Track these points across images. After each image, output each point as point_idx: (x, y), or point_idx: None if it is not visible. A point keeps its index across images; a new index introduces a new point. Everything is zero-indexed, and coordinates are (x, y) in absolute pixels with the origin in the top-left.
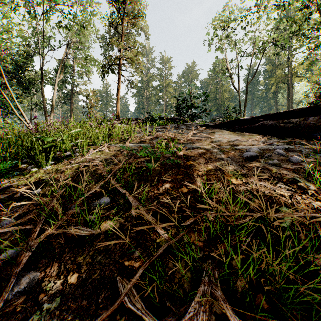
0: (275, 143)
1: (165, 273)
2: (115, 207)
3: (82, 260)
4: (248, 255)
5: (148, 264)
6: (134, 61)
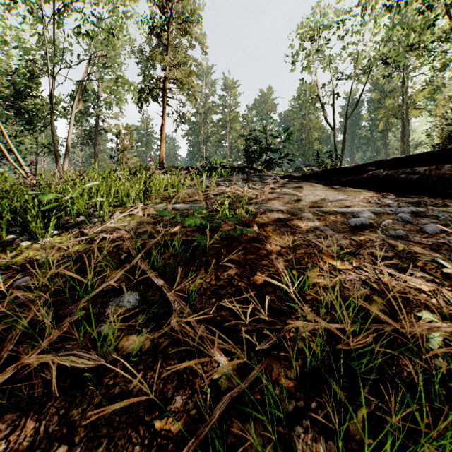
0: (394, 203)
1: (226, 446)
2: (145, 310)
3: (79, 414)
4: (375, 408)
5: (191, 449)
6: (185, 85)
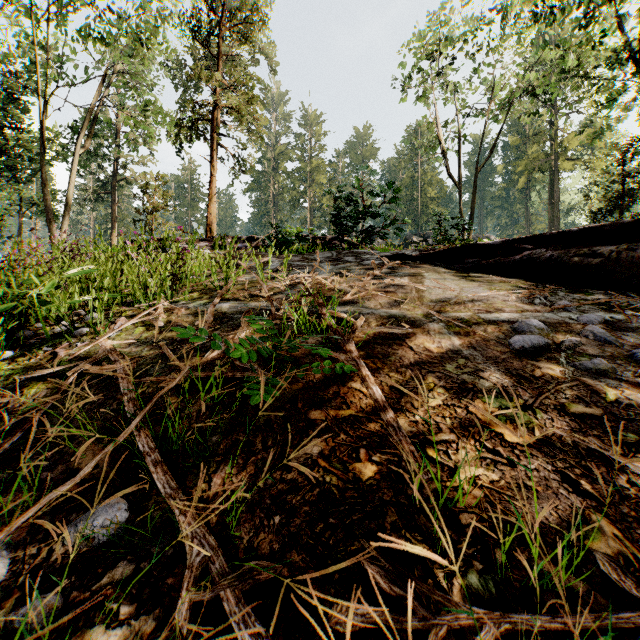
0: (573, 305)
1: None
2: (135, 549)
3: None
4: None
5: None
6: (244, 116)
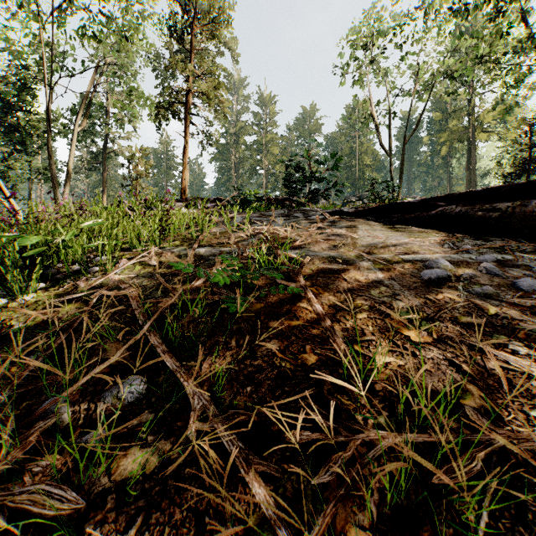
0: (474, 248)
1: None
2: (153, 405)
3: None
4: None
5: None
6: (212, 99)
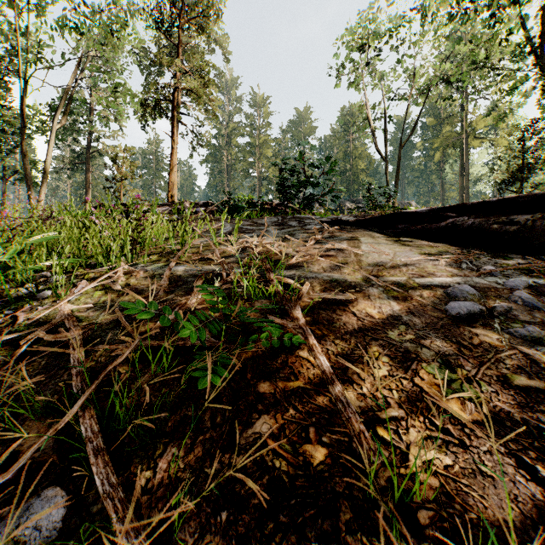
0: (498, 270)
1: None
2: None
3: None
4: None
5: None
6: (201, 97)
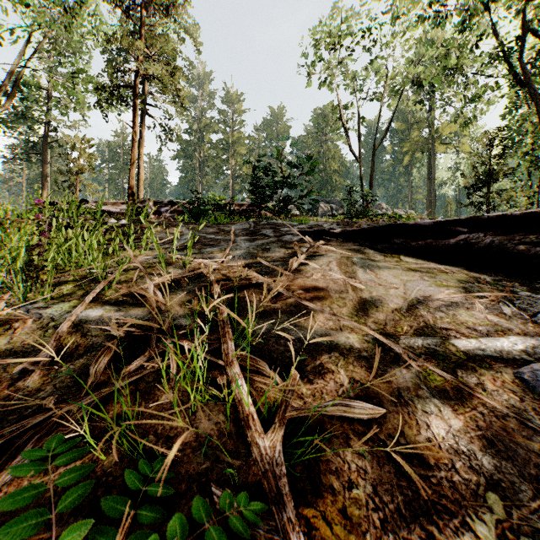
0: None
1: None
2: None
3: None
4: None
5: None
6: (166, 85)
